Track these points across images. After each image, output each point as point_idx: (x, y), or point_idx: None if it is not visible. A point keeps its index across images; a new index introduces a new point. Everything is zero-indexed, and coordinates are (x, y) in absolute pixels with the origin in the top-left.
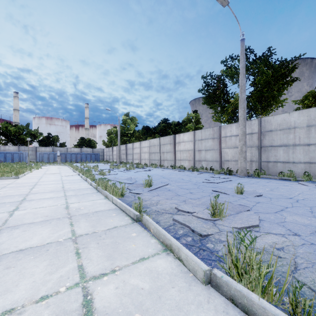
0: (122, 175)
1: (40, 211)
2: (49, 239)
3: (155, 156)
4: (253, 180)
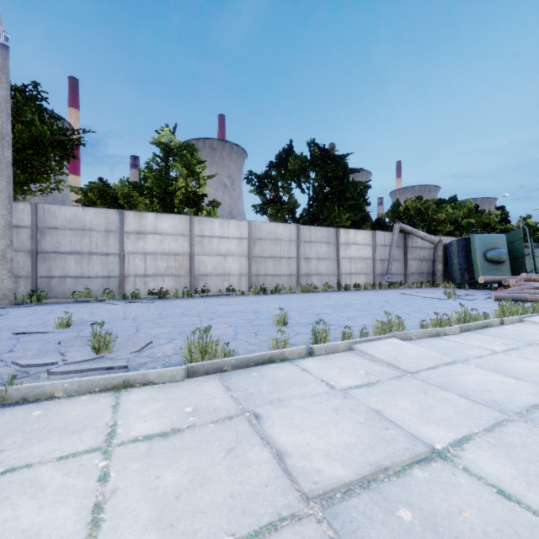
0: None
1: None
2: None
3: None
4: (42, 309)
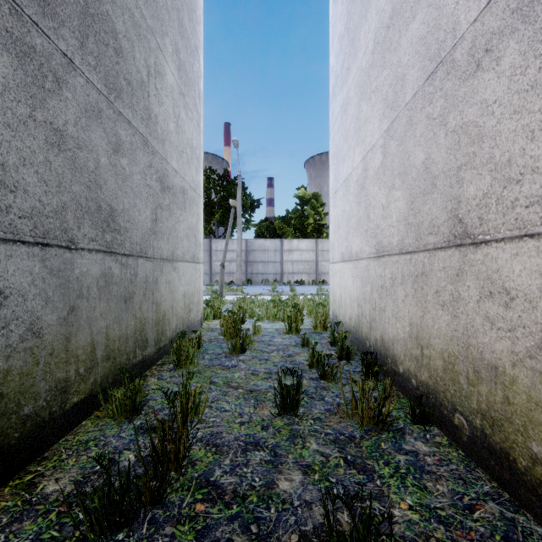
0: None
1: None
2: None
3: None
4: (256, 286)
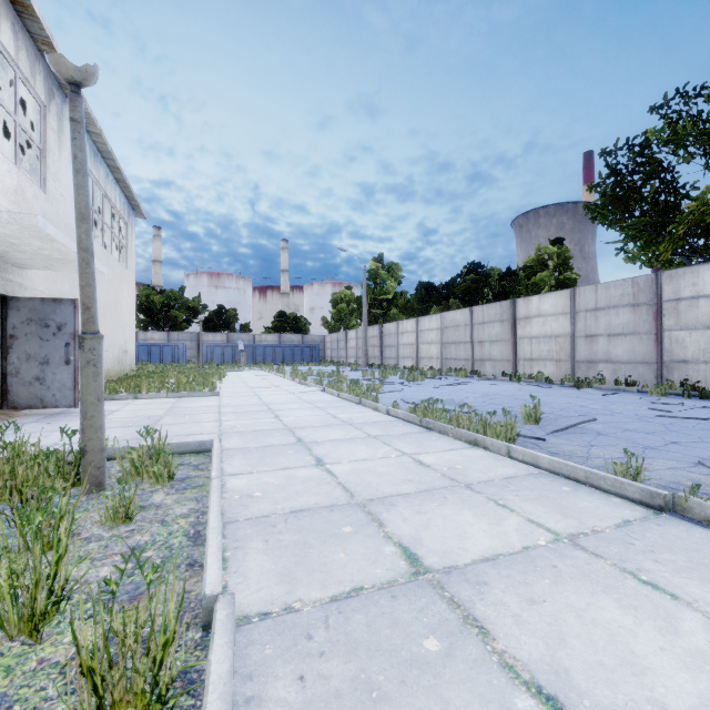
0: (416, 393)
1: (376, 467)
2: (511, 539)
3: (457, 351)
4: None
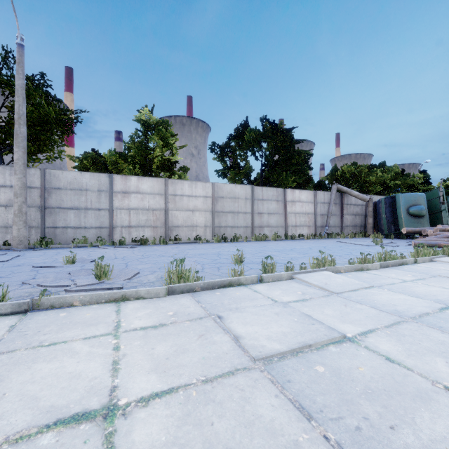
0: None
1: None
2: None
3: None
4: (50, 252)
